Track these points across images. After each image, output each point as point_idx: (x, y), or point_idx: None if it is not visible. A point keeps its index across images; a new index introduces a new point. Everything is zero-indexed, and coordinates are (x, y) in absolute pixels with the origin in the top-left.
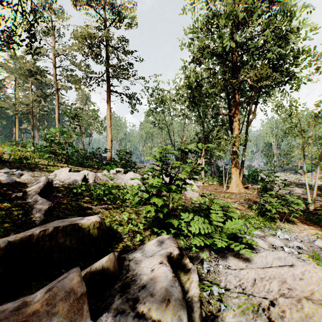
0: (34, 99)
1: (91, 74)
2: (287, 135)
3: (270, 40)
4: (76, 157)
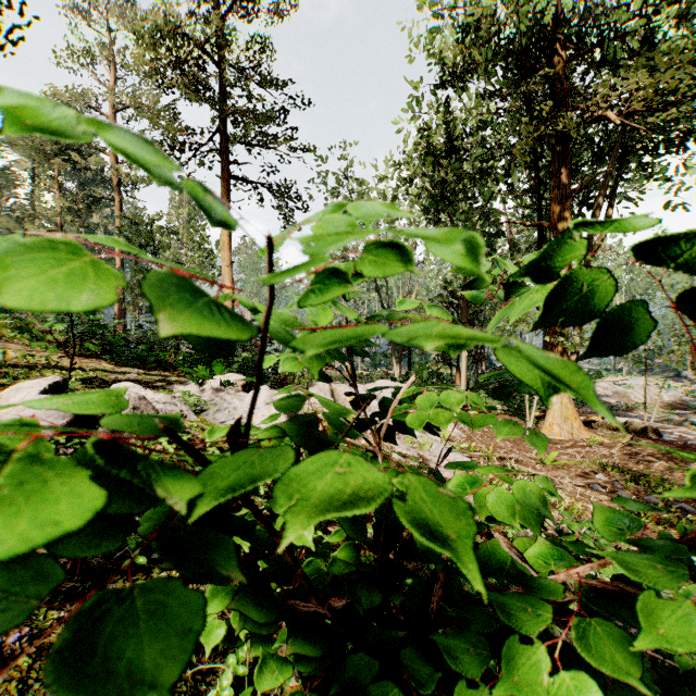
0: (66, 207)
1: (182, 135)
2: (656, 287)
3: (667, 5)
4: (136, 342)
